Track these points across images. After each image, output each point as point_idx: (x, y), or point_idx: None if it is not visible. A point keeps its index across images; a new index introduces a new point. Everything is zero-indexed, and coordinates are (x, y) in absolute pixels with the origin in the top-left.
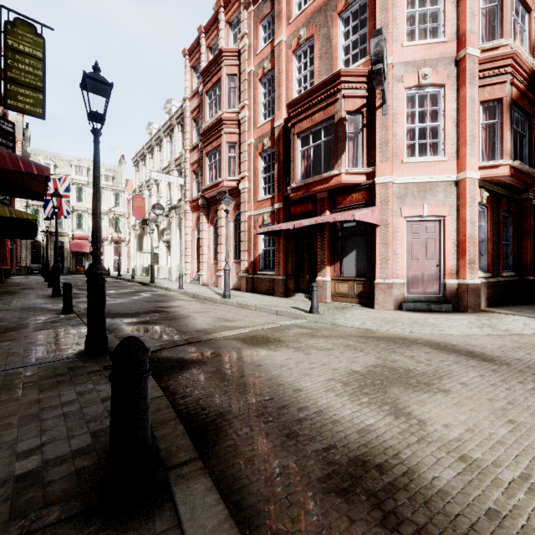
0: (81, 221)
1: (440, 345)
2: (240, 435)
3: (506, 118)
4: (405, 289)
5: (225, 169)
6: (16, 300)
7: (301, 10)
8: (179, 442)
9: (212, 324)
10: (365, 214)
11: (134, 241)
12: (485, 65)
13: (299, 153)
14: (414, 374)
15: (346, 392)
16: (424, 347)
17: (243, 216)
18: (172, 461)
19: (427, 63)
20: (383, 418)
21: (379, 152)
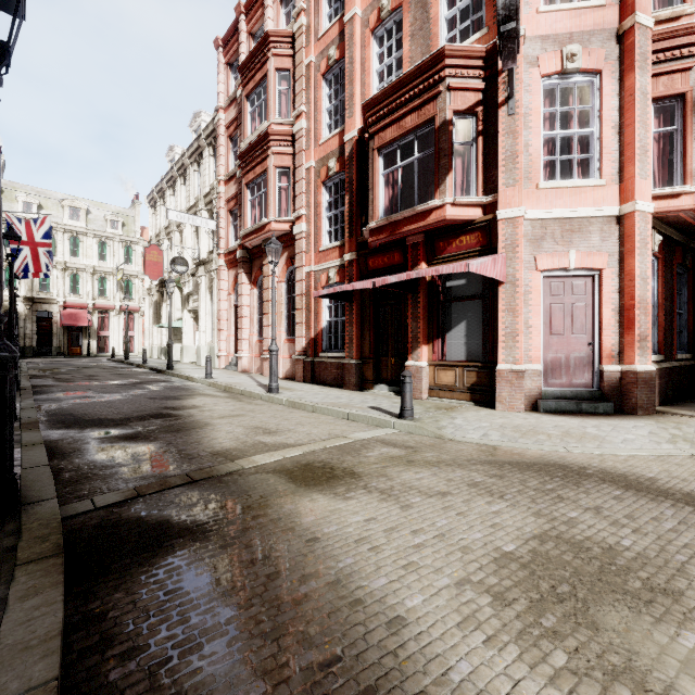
0: (77, 283)
1: (630, 480)
2: None
3: (690, 123)
4: (542, 380)
5: (273, 205)
6: None
7: None
8: None
9: (242, 440)
10: (485, 264)
11: (149, 310)
12: (659, 44)
13: (381, 177)
14: (626, 562)
15: (507, 628)
16: (604, 484)
17: (299, 273)
18: None
19: (575, 37)
20: None
21: (502, 172)
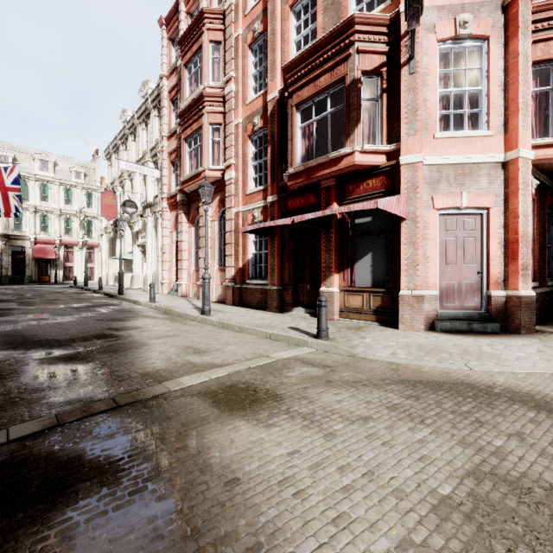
0: (46, 223)
1: (537, 400)
2: None
3: None
4: (438, 303)
5: (207, 156)
6: None
7: None
8: None
9: (173, 360)
10: (390, 202)
11: (106, 245)
12: (538, 15)
13: (299, 130)
14: None
15: None
16: (515, 405)
17: (229, 213)
18: None
19: (466, 8)
20: None
21: (404, 123)
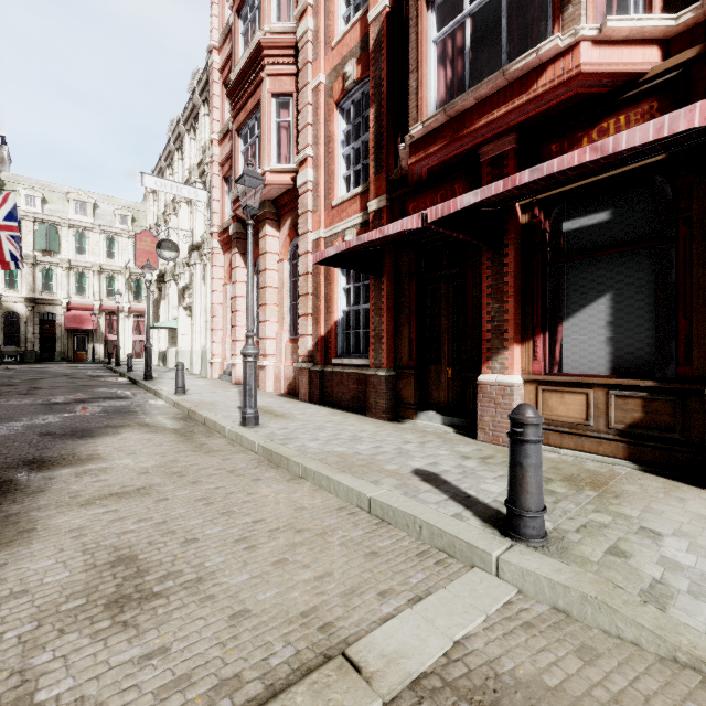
0: (83, 282)
1: None
2: None
3: None
4: None
5: (268, 148)
6: None
7: None
8: None
9: None
10: None
11: (151, 310)
12: None
13: (432, 47)
14: None
15: None
16: None
17: (303, 243)
18: None
19: None
20: None
21: None
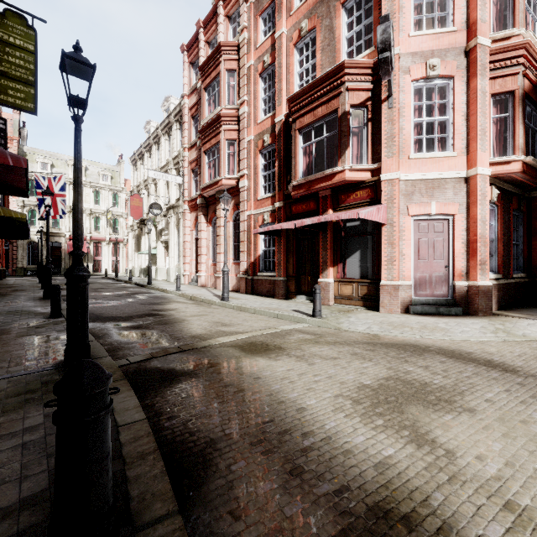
0: None
1: (455, 353)
2: (233, 472)
3: (518, 111)
4: (412, 291)
5: (224, 167)
6: (4, 303)
7: (302, 1)
8: (156, 486)
9: (209, 329)
10: (371, 212)
11: (132, 241)
12: (496, 56)
13: (301, 149)
14: (431, 389)
15: (357, 412)
16: (437, 355)
17: (243, 216)
18: (144, 517)
19: (435, 53)
20: (403, 447)
21: (384, 147)
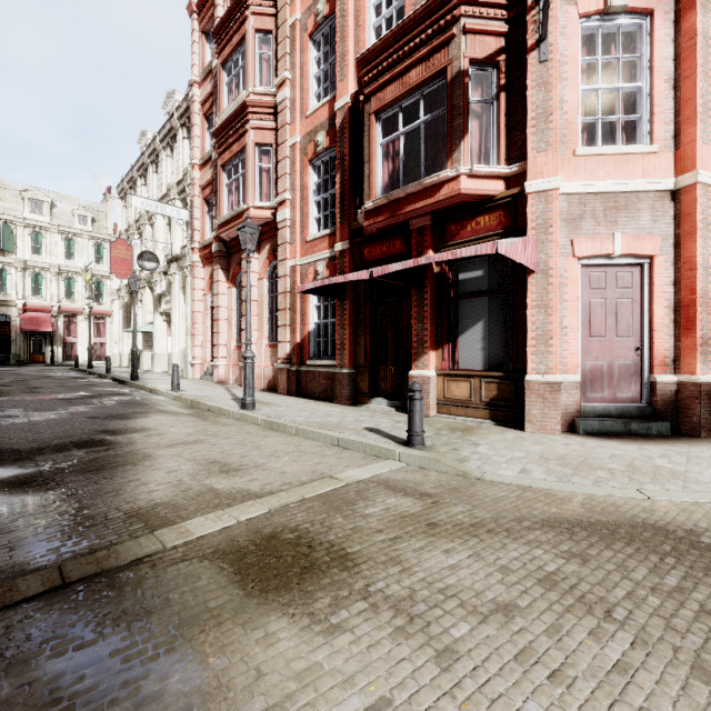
0: (39, 283)
1: None
2: None
3: None
4: (580, 393)
5: (252, 188)
6: None
7: None
8: None
9: (184, 486)
10: (515, 245)
11: (119, 314)
12: None
13: (379, 148)
14: None
15: None
16: None
17: (283, 268)
18: None
19: None
20: None
21: (532, 133)
